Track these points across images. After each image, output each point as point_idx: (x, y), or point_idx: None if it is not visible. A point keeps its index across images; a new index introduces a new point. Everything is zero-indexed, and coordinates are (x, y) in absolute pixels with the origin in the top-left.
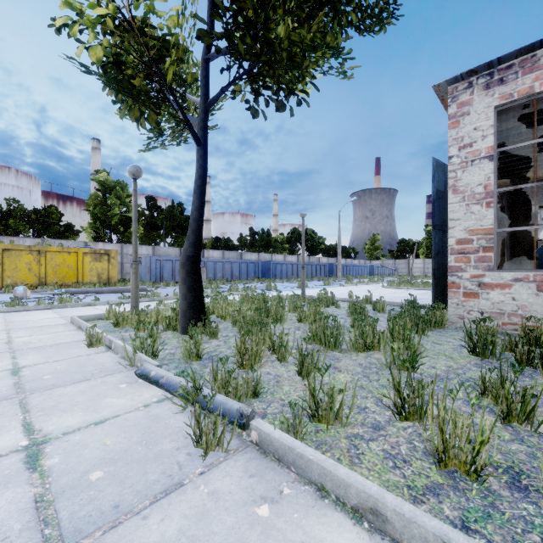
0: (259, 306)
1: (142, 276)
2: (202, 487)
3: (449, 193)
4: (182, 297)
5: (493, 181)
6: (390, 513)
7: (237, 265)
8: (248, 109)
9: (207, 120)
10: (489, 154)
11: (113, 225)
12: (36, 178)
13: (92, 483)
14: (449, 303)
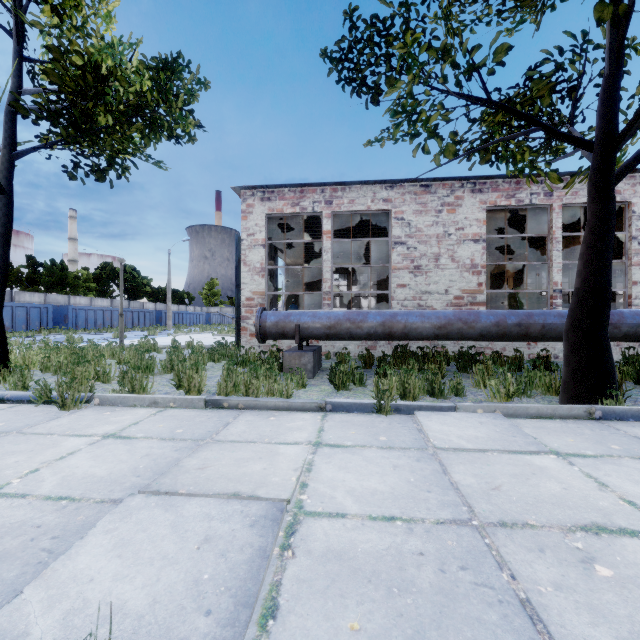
0: (69, 355)
1: None
2: (73, 415)
3: (242, 265)
4: None
5: (265, 262)
6: (160, 399)
7: (9, 311)
8: (65, 171)
9: (13, 170)
10: (263, 244)
11: None
12: None
13: (1, 425)
14: (242, 341)
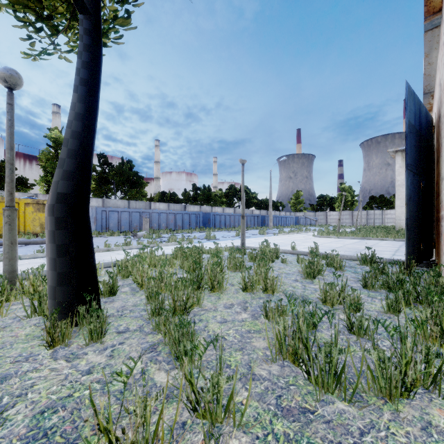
0: (192, 264)
1: None
2: None
3: None
4: (50, 264)
5: None
6: None
7: (180, 216)
8: None
9: None
10: None
11: None
12: (0, 138)
13: None
14: None
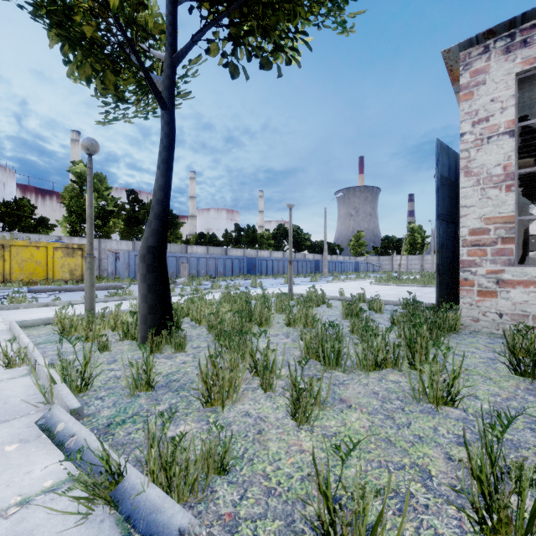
0: (241, 307)
1: (120, 272)
2: None
3: (460, 176)
4: (142, 298)
5: (514, 161)
6: None
7: (222, 262)
8: (225, 65)
9: (174, 77)
10: (509, 129)
11: None
12: (11, 170)
13: None
14: (460, 303)
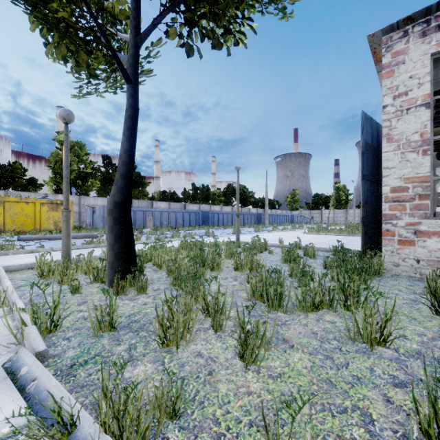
0: (196, 253)
1: (96, 223)
2: None
3: (383, 142)
4: (109, 247)
5: (430, 129)
6: None
7: (181, 215)
8: (182, 45)
9: (138, 56)
10: (425, 102)
11: (72, 179)
12: (7, 139)
13: None
14: (383, 250)
